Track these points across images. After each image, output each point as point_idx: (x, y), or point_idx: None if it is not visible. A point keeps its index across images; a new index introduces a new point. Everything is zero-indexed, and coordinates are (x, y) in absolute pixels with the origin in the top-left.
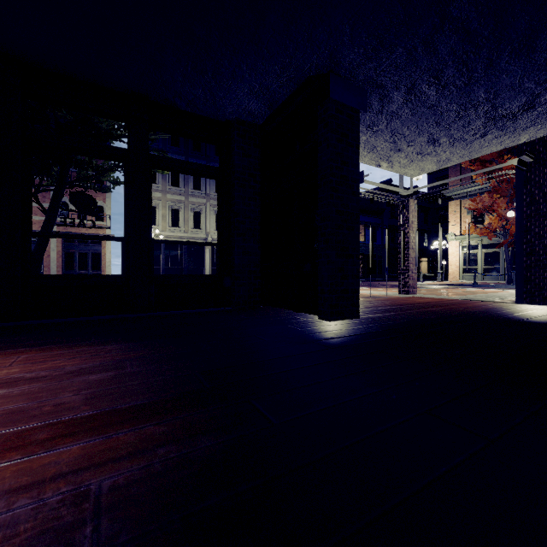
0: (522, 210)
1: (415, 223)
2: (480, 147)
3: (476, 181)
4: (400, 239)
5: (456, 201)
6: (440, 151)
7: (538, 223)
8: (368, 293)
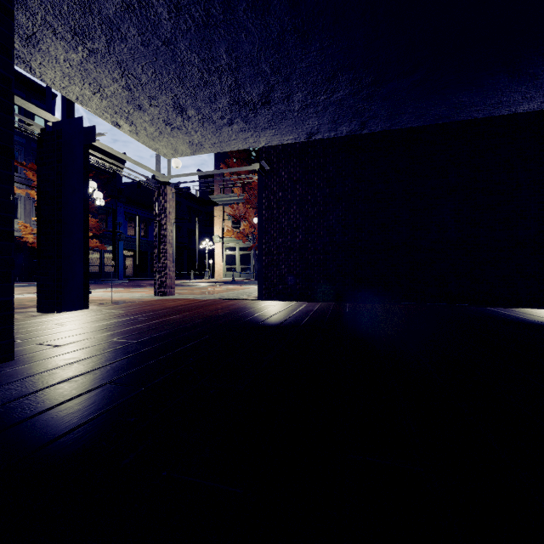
0: (262, 213)
1: (173, 214)
2: (229, 138)
3: (235, 192)
4: (156, 231)
5: (221, 207)
6: (191, 129)
7: (273, 226)
8: (116, 297)
